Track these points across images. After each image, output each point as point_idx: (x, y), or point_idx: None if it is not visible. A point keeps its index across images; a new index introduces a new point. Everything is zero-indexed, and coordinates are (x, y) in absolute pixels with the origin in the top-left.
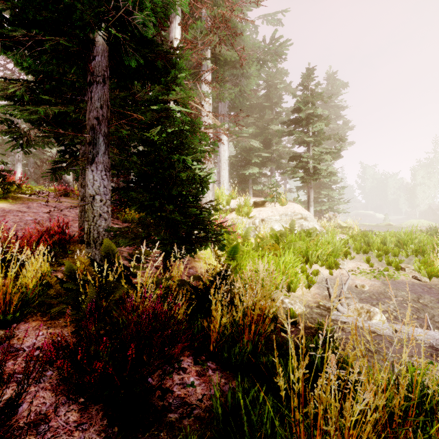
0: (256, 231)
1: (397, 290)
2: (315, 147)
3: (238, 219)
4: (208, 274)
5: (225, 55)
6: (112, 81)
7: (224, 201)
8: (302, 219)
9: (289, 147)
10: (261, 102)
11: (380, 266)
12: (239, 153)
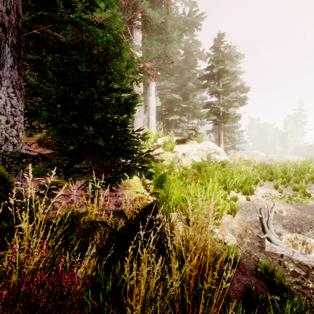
0: (178, 163)
1: (313, 215)
2: (225, 96)
3: (163, 154)
4: (134, 207)
5: (153, 18)
6: (36, 4)
7: (152, 138)
8: (215, 153)
9: (202, 100)
10: (181, 65)
11: (287, 192)
12: (163, 104)
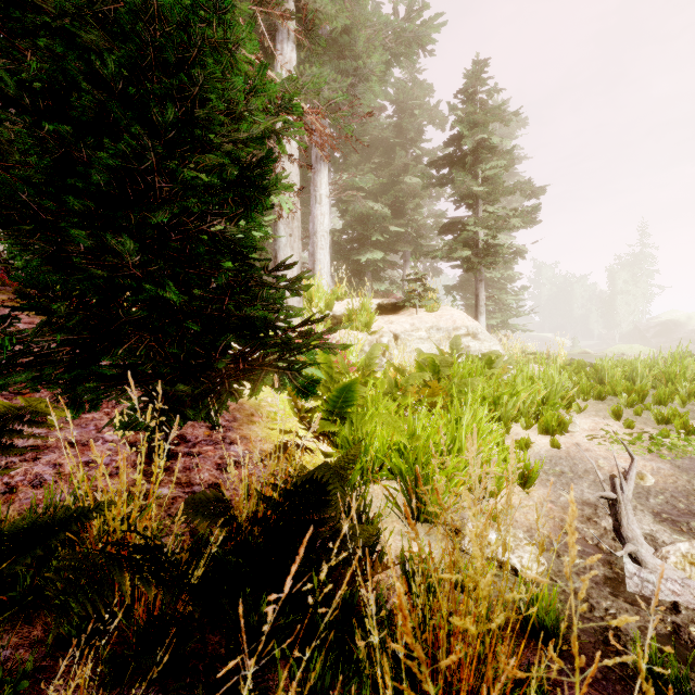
0: (383, 359)
1: None
2: (489, 206)
3: (349, 337)
4: (262, 480)
5: (323, 15)
6: None
7: (322, 301)
8: (468, 336)
9: (436, 216)
10: (388, 137)
11: (644, 426)
12: (348, 226)
